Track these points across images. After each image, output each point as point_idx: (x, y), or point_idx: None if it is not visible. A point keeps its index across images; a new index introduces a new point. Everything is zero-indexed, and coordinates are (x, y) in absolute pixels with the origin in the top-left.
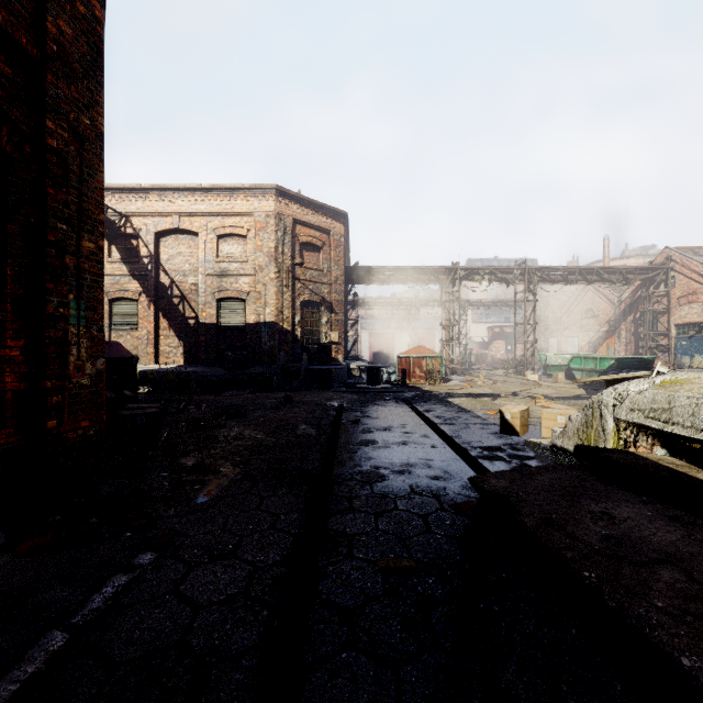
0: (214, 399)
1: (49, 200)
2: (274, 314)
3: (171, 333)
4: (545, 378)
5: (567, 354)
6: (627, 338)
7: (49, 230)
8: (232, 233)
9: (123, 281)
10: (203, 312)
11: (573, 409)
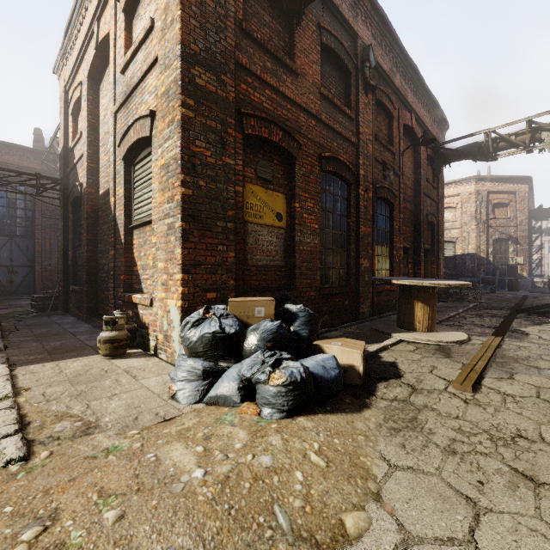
0: None
1: (439, 232)
2: (474, 249)
3: None
4: None
5: None
6: None
7: (439, 239)
8: (446, 207)
9: None
10: None
11: None
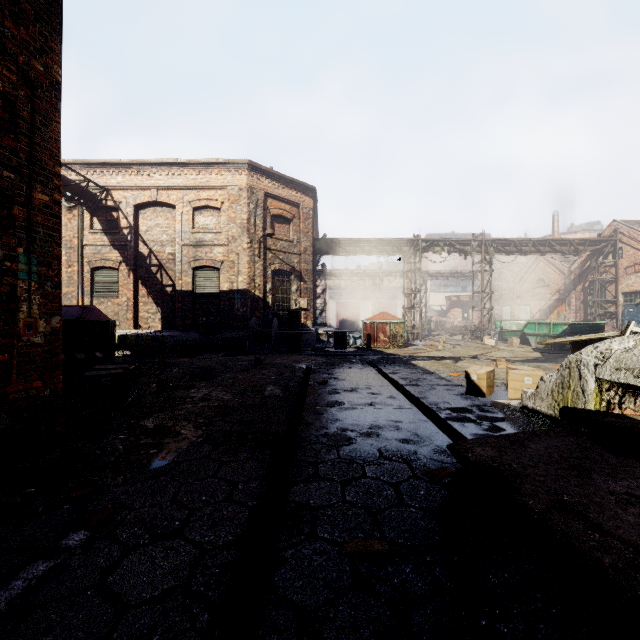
0: (188, 361)
1: None
2: (246, 282)
3: (150, 300)
4: (500, 343)
5: (521, 320)
6: (577, 306)
7: None
8: (207, 205)
9: (104, 251)
10: (180, 280)
11: (539, 370)
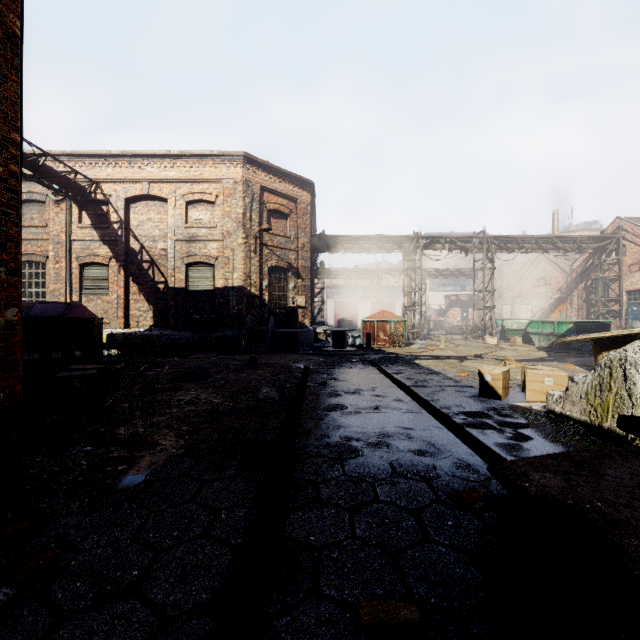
0: (179, 361)
1: None
2: (241, 279)
3: (141, 297)
4: (502, 342)
5: (522, 319)
6: (579, 305)
7: None
8: (200, 199)
9: (93, 246)
10: (172, 277)
11: (559, 370)
